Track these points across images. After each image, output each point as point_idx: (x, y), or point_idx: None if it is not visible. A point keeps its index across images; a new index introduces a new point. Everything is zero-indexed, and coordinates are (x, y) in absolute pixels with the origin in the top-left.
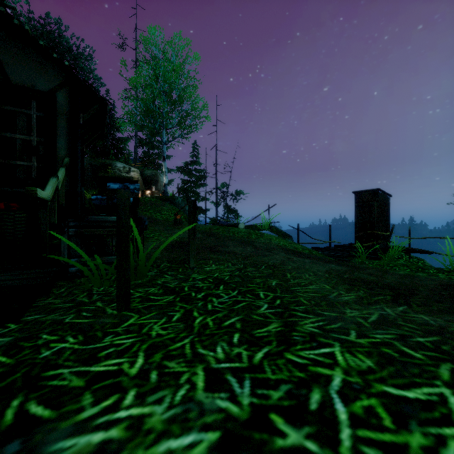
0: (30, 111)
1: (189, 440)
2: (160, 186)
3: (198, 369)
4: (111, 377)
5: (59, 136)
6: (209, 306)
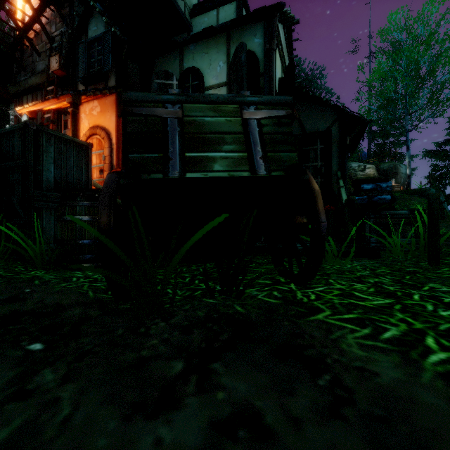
0: (316, 146)
1: None
2: (400, 178)
3: None
4: None
5: (332, 158)
6: None
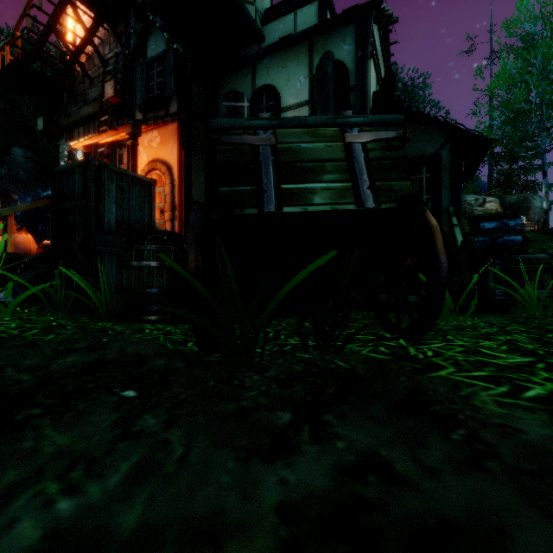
0: (421, 176)
1: None
2: (533, 214)
3: None
4: None
5: (442, 189)
6: None
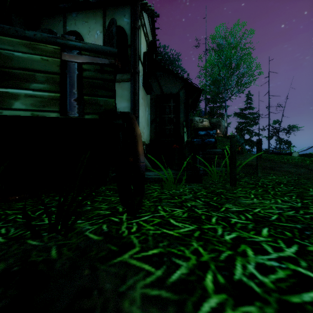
0: (170, 104)
1: (279, 205)
2: (222, 128)
3: (277, 199)
4: (245, 196)
5: (180, 112)
6: (276, 189)
